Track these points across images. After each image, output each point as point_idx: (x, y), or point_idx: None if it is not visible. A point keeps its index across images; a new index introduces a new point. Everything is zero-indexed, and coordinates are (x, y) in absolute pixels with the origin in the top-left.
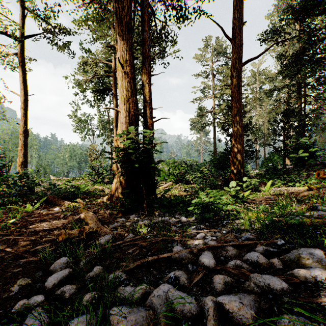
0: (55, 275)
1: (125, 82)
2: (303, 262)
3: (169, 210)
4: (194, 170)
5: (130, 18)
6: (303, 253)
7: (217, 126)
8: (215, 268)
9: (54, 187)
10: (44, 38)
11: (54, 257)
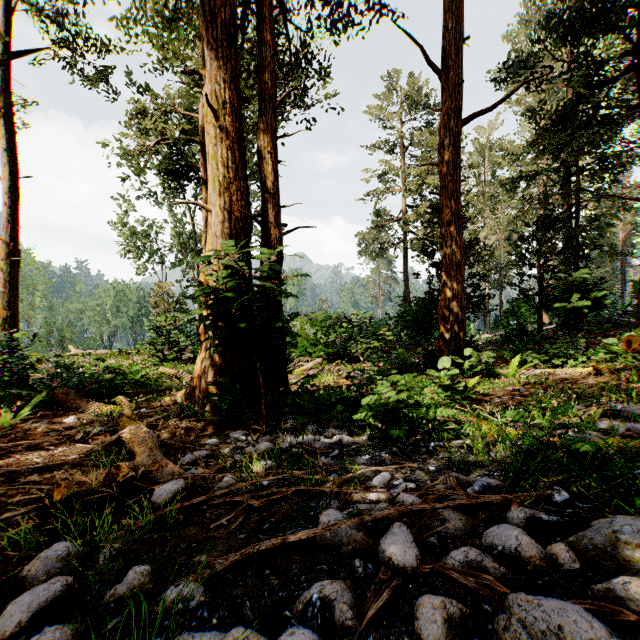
0: (25, 598)
1: (222, 148)
2: (628, 553)
3: (314, 419)
4: (366, 335)
5: (232, 13)
6: (625, 530)
7: (411, 247)
8: (418, 569)
9: (70, 372)
10: (54, 58)
11: (40, 542)
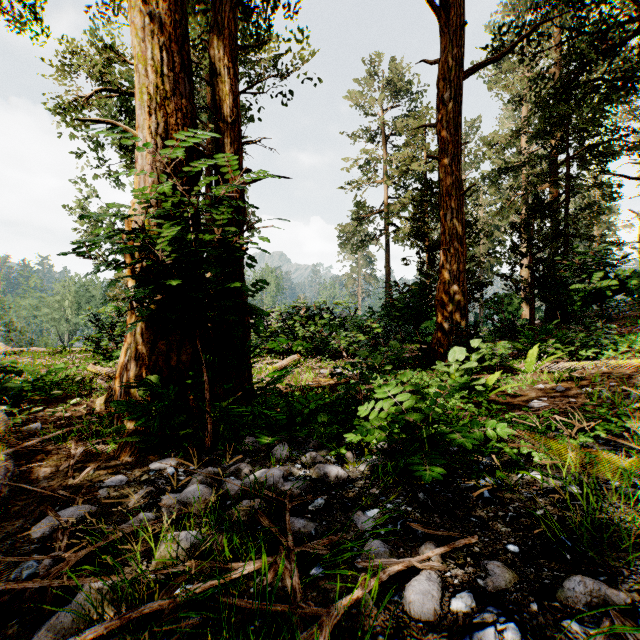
0: None
1: (153, 46)
2: None
3: (286, 435)
4: (350, 328)
5: None
6: None
7: (394, 239)
8: None
9: None
10: None
11: None
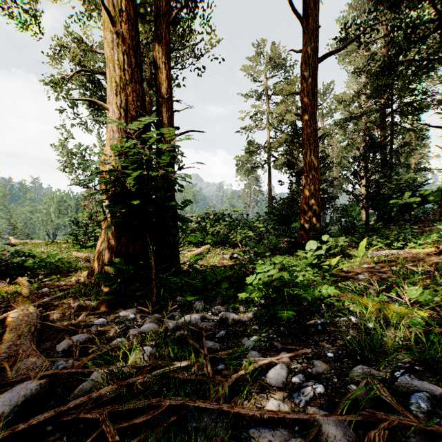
0: None
1: (118, 52)
2: None
3: (202, 296)
4: (243, 227)
5: None
6: None
7: (274, 166)
8: None
9: None
10: None
11: None
